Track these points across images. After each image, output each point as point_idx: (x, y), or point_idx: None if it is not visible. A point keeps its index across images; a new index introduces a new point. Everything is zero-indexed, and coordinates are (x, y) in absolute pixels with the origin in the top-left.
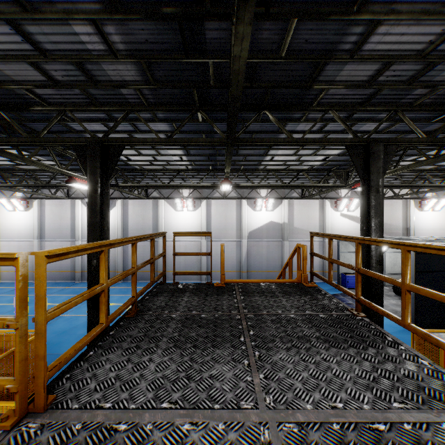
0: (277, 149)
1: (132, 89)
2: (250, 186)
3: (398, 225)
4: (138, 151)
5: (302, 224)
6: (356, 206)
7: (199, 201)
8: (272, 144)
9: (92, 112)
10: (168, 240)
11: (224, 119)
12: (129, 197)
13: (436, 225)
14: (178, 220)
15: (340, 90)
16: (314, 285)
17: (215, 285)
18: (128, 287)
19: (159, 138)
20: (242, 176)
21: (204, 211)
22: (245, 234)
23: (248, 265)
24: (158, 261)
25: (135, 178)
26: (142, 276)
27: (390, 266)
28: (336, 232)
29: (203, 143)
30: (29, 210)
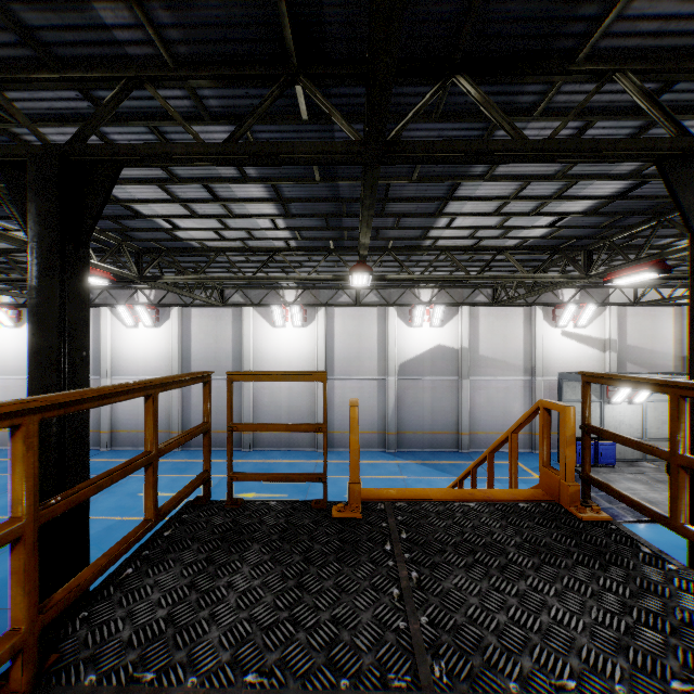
0: (465, 200)
1: (123, 5)
2: (406, 279)
3: (664, 352)
4: (188, 206)
5: (494, 349)
6: (590, 317)
7: (313, 310)
8: (474, 158)
9: (48, 87)
10: None
11: (359, 115)
12: (193, 303)
13: None
14: (276, 343)
15: (662, 1)
16: (603, 517)
17: (334, 514)
18: (190, 460)
19: (202, 143)
20: (389, 263)
21: (322, 328)
22: (393, 368)
23: (399, 422)
24: (242, 415)
25: (198, 267)
26: (214, 440)
27: (654, 426)
28: (555, 364)
29: (307, 155)
30: (23, 326)
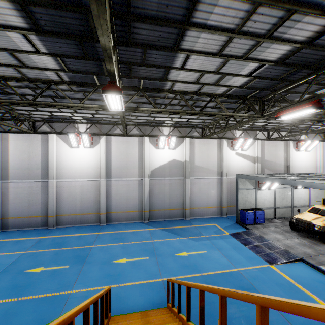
0: (200, 28)
1: None
2: (153, 111)
3: (280, 163)
4: None
5: (202, 162)
6: (249, 145)
7: (97, 137)
8: None
9: None
10: (61, 181)
11: None
12: (11, 130)
13: (308, 163)
14: (73, 158)
15: None
16: None
17: None
18: (3, 240)
19: None
20: (143, 104)
21: (103, 148)
22: (147, 173)
23: (151, 204)
24: (48, 205)
25: None
26: (27, 222)
27: (279, 200)
28: (232, 170)
29: None
30: None
